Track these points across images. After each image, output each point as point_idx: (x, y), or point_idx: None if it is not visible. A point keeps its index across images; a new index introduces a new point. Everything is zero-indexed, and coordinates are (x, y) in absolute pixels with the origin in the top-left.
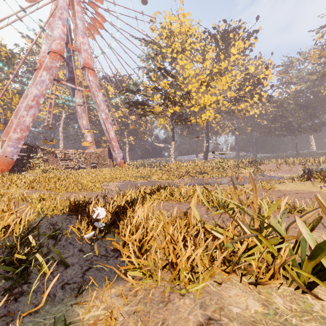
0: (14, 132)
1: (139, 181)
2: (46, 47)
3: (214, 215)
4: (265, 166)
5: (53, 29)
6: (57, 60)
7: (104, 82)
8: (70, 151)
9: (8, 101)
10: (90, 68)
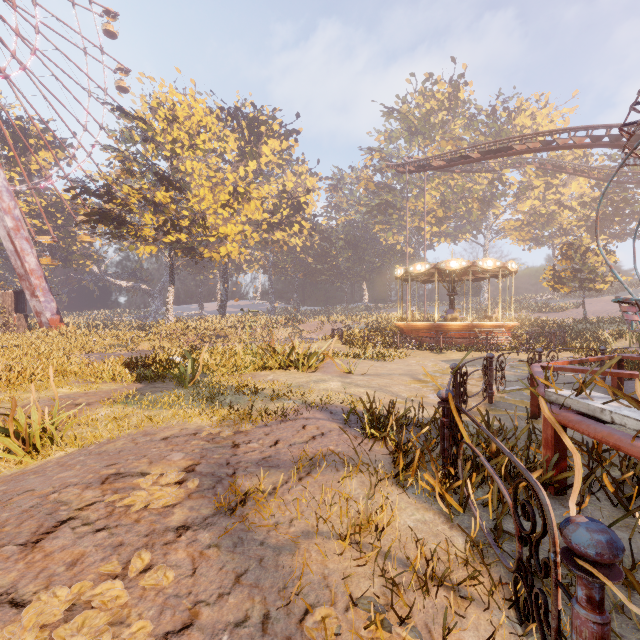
0: None
1: (122, 352)
2: None
3: None
4: (305, 325)
5: None
6: None
7: None
8: None
9: None
10: None
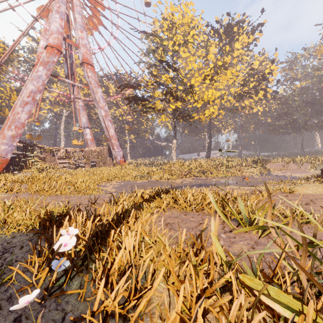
0: (8, 129)
1: (139, 181)
2: (44, 42)
3: (234, 234)
4: (271, 165)
5: (50, 23)
6: (55, 55)
7: (104, 80)
8: (68, 149)
9: (7, 98)
10: (89, 63)
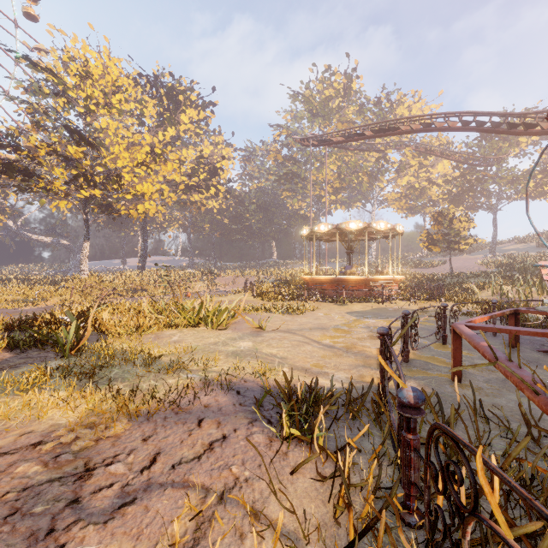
0: None
1: (26, 308)
2: None
3: None
4: (221, 279)
5: None
6: None
7: None
8: None
9: None
10: None
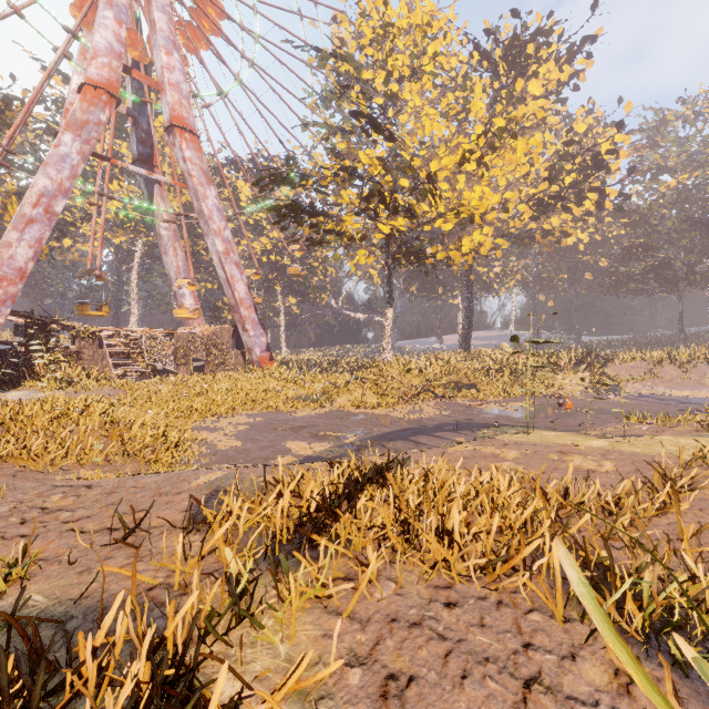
0: None
1: (301, 412)
2: (82, 79)
3: None
4: (617, 367)
5: (93, 32)
6: (102, 107)
7: (228, 171)
8: (138, 331)
9: None
10: (187, 127)
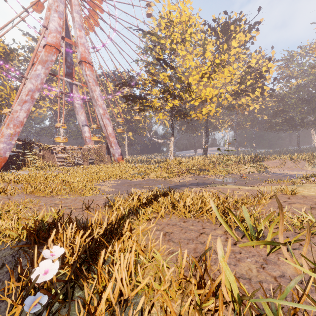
0: (6, 127)
1: (136, 179)
2: (43, 41)
3: (239, 247)
4: (268, 162)
5: (49, 22)
6: (53, 54)
7: (103, 78)
8: (67, 147)
9: (7, 97)
10: (87, 62)
